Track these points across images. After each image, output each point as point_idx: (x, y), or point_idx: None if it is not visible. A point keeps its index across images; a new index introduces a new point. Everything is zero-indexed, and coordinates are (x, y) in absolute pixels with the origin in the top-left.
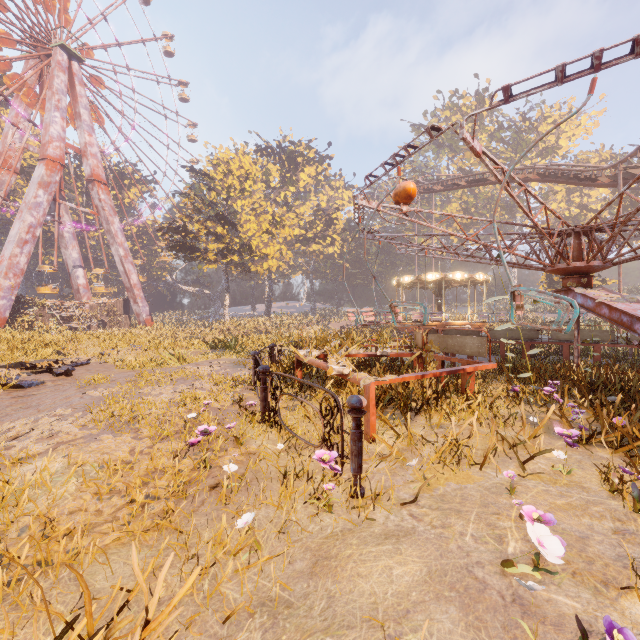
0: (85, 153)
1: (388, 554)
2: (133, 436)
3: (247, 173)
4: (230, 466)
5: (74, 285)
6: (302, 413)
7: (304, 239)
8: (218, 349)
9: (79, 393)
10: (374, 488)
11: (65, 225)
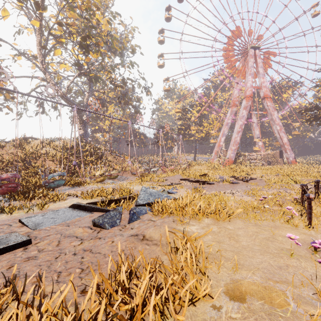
0: (261, 87)
1: (295, 233)
2: (252, 198)
3: None
4: (266, 206)
5: (257, 146)
6: None
7: None
8: None
9: (245, 186)
10: (320, 230)
11: (253, 121)
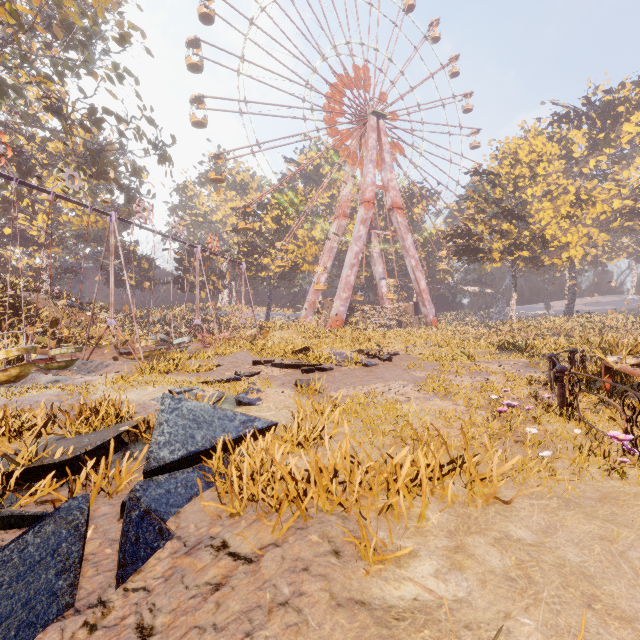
0: (387, 188)
1: None
2: (452, 403)
3: (539, 155)
4: (531, 429)
5: (379, 293)
6: (607, 417)
7: (629, 212)
8: (506, 351)
9: (405, 373)
10: None
11: (374, 248)
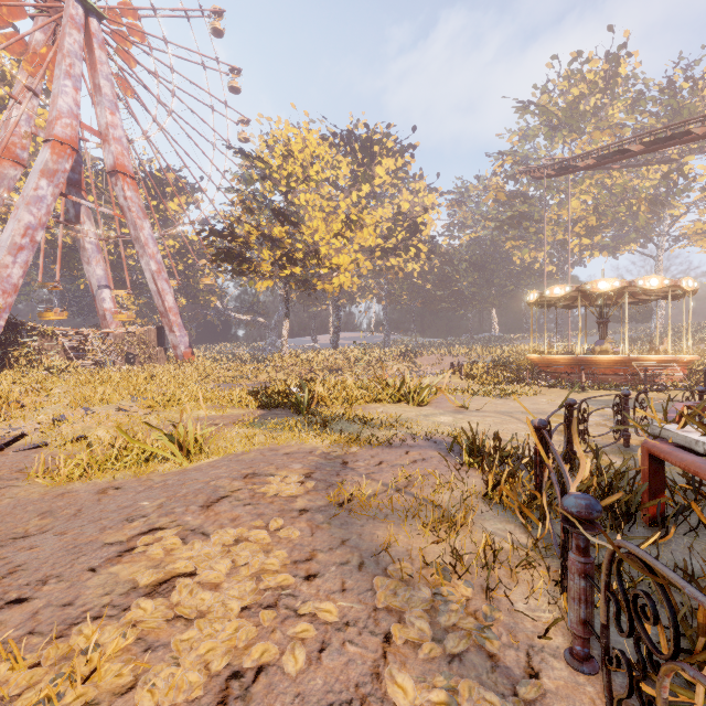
0: (106, 137)
1: None
2: None
3: (313, 156)
4: None
5: (99, 310)
6: None
7: (381, 250)
8: (275, 409)
9: None
10: None
11: (87, 234)
